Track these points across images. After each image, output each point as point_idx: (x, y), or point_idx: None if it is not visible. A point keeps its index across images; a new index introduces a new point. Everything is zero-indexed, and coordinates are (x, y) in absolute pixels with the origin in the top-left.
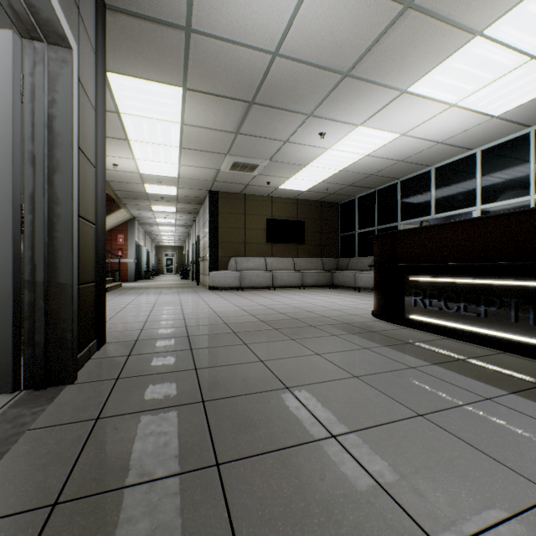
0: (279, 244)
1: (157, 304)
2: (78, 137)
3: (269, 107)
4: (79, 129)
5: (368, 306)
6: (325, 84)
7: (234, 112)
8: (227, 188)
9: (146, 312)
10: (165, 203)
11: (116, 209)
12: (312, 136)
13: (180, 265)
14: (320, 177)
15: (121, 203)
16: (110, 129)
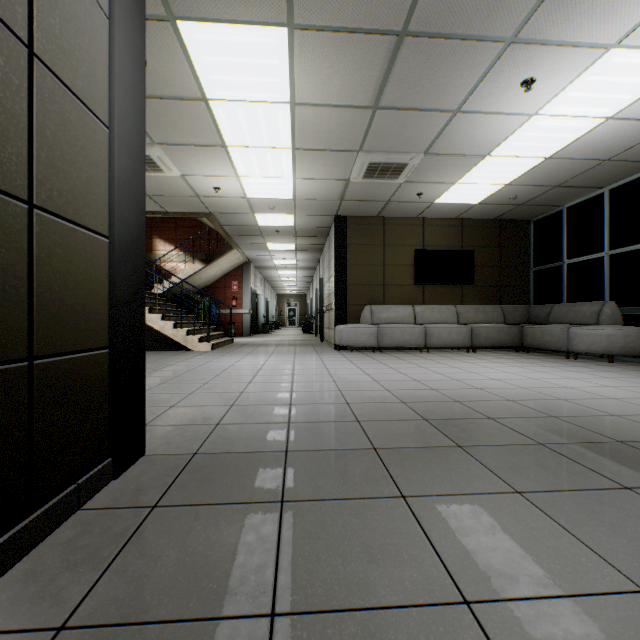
0: (433, 286)
1: (262, 371)
2: (26, 26)
3: (433, 38)
4: (31, 10)
5: (625, 392)
6: None
7: (372, 63)
8: (359, 210)
9: (240, 386)
10: (281, 239)
11: (228, 250)
12: (507, 92)
13: (303, 316)
14: (506, 177)
15: (232, 243)
16: (200, 131)
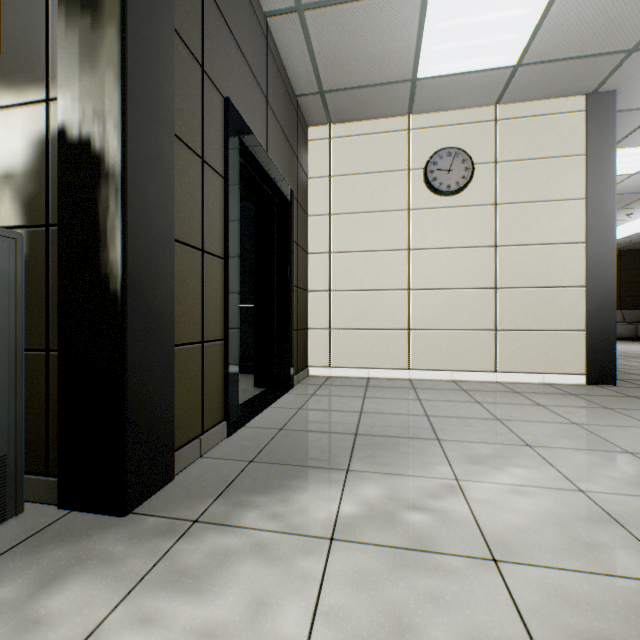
0: None
1: None
2: None
3: None
4: None
5: None
6: (634, 197)
7: None
8: None
9: None
10: None
11: None
12: (618, 217)
13: None
14: (621, 235)
15: None
16: None
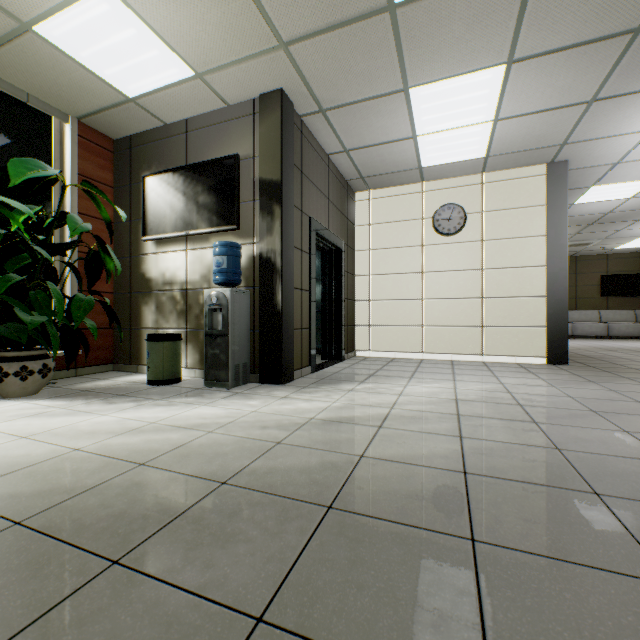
0: (615, 298)
1: None
2: None
3: (603, 223)
4: None
5: None
6: None
7: (576, 228)
8: None
9: None
10: None
11: None
12: None
13: None
14: None
15: None
16: None
